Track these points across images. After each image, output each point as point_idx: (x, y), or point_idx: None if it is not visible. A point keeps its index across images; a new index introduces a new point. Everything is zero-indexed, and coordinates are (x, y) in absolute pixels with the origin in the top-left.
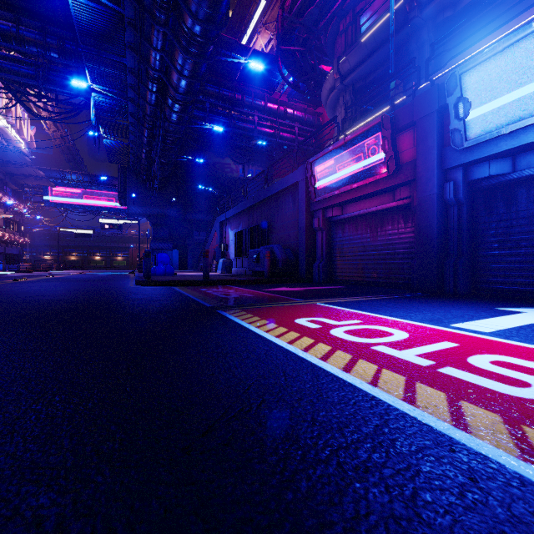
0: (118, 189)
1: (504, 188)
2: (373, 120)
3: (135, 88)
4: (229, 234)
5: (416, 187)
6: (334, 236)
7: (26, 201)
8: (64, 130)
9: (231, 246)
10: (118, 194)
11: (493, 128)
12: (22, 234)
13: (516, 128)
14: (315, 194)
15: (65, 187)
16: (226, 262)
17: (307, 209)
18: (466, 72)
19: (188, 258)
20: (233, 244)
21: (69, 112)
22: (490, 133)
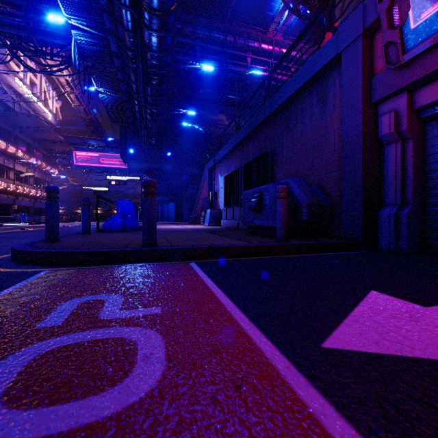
0: (120, 147)
1: None
2: None
3: (111, 14)
4: (218, 181)
5: None
6: (436, 149)
7: (57, 165)
8: (85, 104)
9: (221, 194)
10: (120, 152)
11: None
12: None
13: None
14: (403, 46)
15: (86, 151)
16: (214, 213)
17: (365, 99)
18: None
19: (183, 210)
20: (223, 192)
21: (62, 64)
22: None
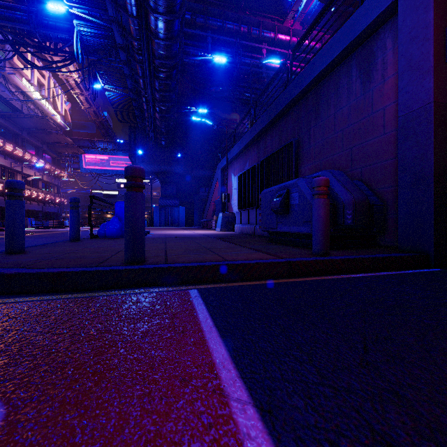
0: (129, 148)
1: None
2: None
3: None
4: (231, 182)
5: None
6: None
7: (67, 168)
8: (95, 106)
9: (234, 196)
10: (129, 153)
11: None
12: (60, 196)
13: None
14: None
15: (96, 154)
16: (227, 217)
17: (437, 56)
18: None
19: (194, 214)
20: (236, 194)
21: (66, 60)
22: None
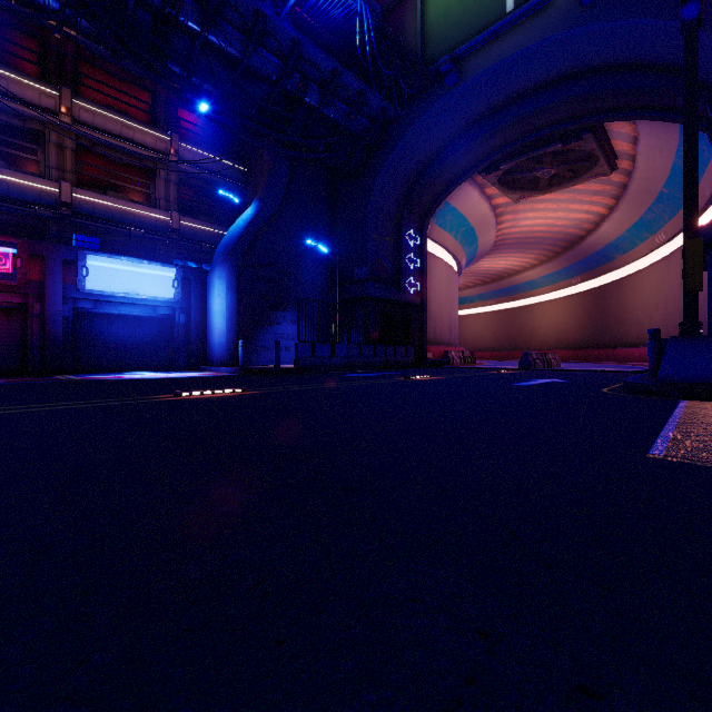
0: None
1: (89, 315)
2: (8, 237)
3: None
4: None
5: (46, 302)
6: None
7: None
8: None
9: None
10: None
11: (100, 289)
12: None
13: (111, 294)
14: None
15: None
16: None
17: None
18: (90, 255)
19: None
20: None
21: None
22: (99, 291)
